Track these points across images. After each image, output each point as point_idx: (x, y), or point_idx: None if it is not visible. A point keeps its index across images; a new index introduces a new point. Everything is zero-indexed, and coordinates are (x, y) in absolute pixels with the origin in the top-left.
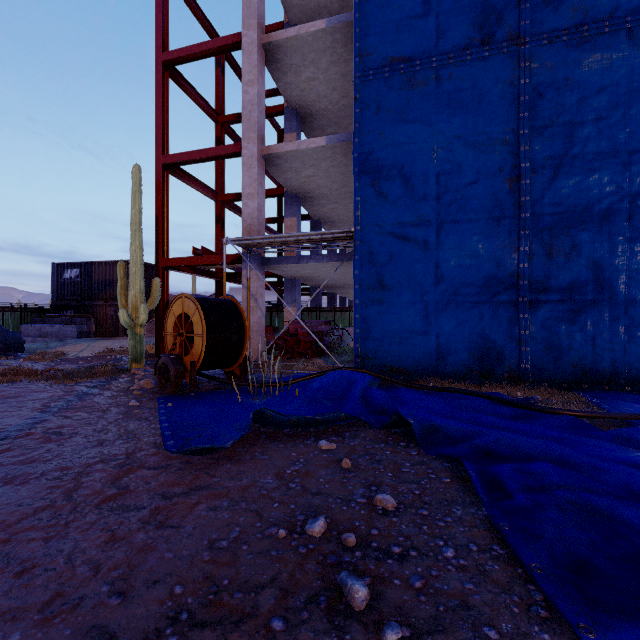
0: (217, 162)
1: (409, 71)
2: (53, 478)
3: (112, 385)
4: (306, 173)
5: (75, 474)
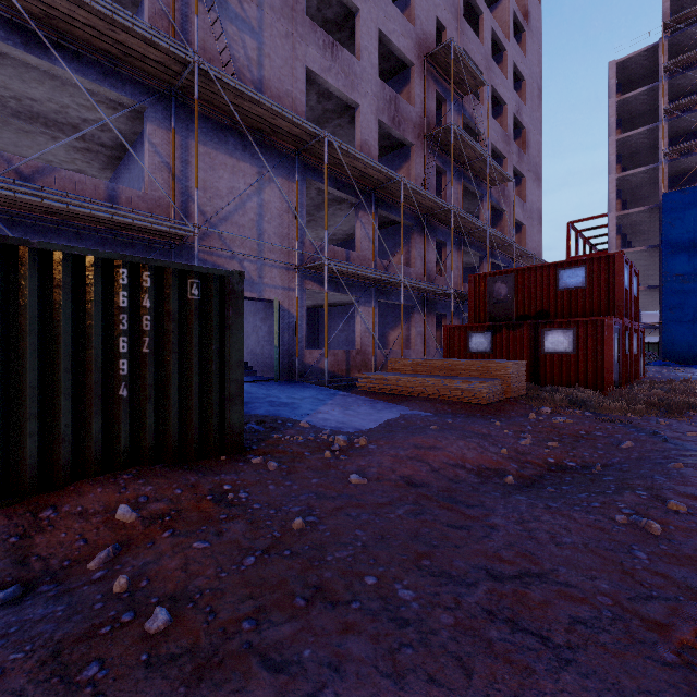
0: None
1: (683, 278)
2: None
3: None
4: None
5: None
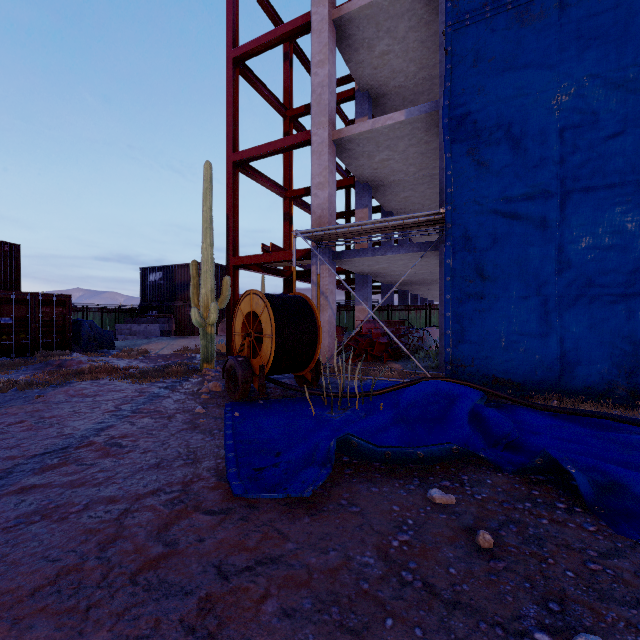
0: (285, 158)
1: (519, 4)
2: (95, 515)
3: (182, 386)
4: (380, 157)
5: (120, 511)
